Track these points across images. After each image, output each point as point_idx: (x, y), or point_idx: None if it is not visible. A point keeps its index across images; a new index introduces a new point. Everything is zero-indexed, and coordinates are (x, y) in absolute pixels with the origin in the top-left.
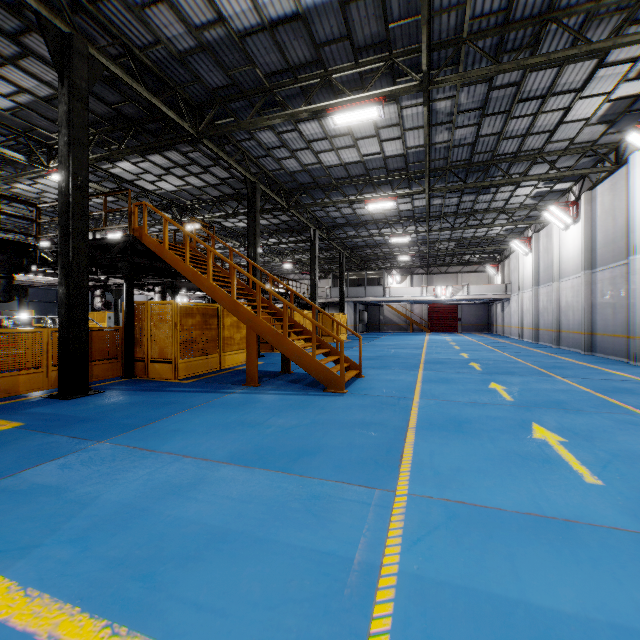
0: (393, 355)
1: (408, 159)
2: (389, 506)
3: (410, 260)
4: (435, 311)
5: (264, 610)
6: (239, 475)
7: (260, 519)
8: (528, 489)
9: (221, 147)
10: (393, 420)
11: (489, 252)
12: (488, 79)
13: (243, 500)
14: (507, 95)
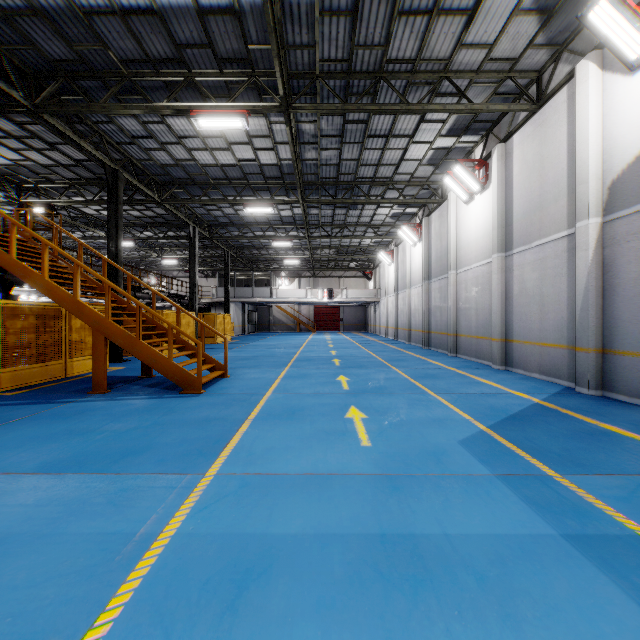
0: (269, 354)
1: (283, 170)
2: (193, 486)
3: (297, 263)
4: (321, 312)
5: (25, 590)
6: (45, 483)
7: (53, 518)
8: (316, 456)
9: (70, 125)
10: (236, 414)
11: (364, 260)
12: (342, 113)
13: (40, 505)
14: (359, 129)
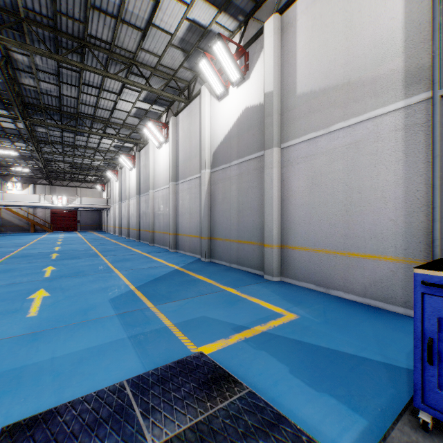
0: None
1: None
2: None
3: (31, 171)
4: (58, 215)
5: None
6: None
7: None
8: None
9: None
10: None
11: (98, 176)
12: None
13: None
14: (74, 76)
